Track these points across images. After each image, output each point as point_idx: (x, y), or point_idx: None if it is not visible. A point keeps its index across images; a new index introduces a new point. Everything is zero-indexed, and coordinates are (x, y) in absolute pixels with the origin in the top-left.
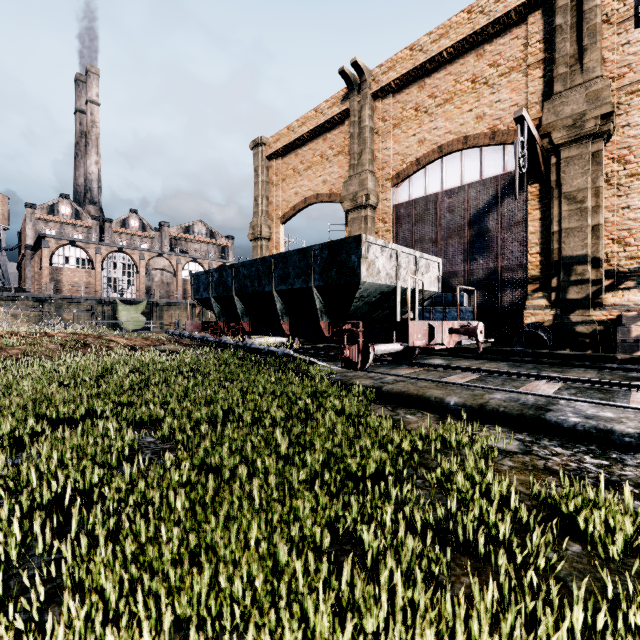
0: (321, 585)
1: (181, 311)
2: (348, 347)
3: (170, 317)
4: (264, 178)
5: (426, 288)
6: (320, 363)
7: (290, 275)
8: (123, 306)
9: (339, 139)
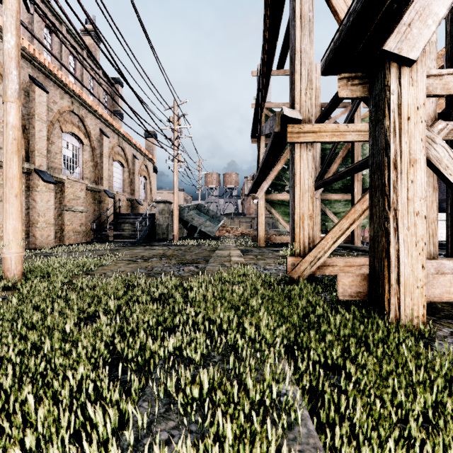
0: None
1: None
2: None
3: None
4: None
5: None
6: None
7: None
8: None
9: None
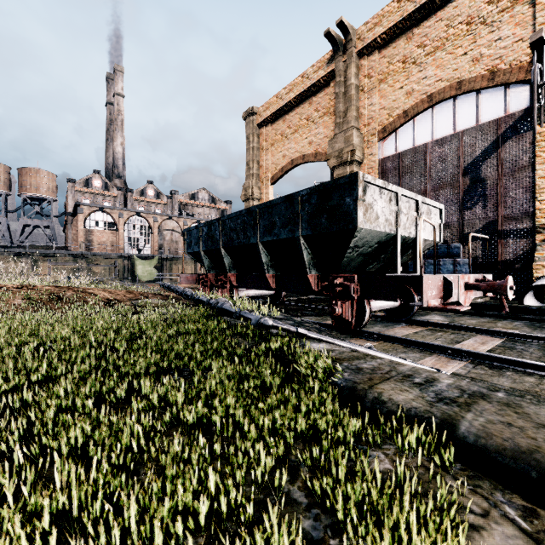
0: None
1: (186, 265)
2: (340, 304)
3: (177, 270)
4: (255, 144)
5: (427, 237)
6: (311, 335)
7: (275, 225)
8: (139, 261)
9: (324, 101)
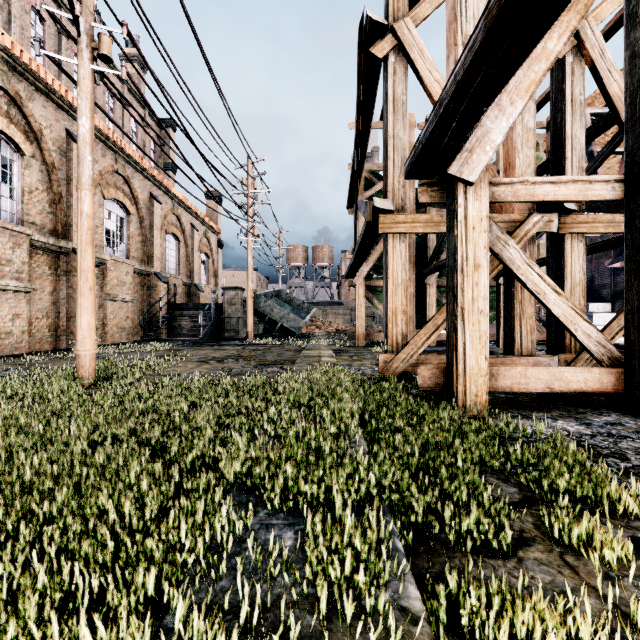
0: None
1: None
2: None
3: None
4: None
5: None
6: None
7: None
8: None
9: None
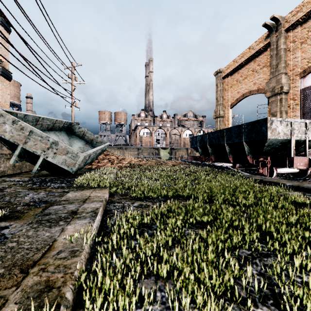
0: (227, 190)
1: (183, 151)
2: (261, 168)
3: (178, 154)
4: (221, 88)
5: None
6: (242, 172)
7: (232, 137)
8: (161, 150)
9: (263, 59)
